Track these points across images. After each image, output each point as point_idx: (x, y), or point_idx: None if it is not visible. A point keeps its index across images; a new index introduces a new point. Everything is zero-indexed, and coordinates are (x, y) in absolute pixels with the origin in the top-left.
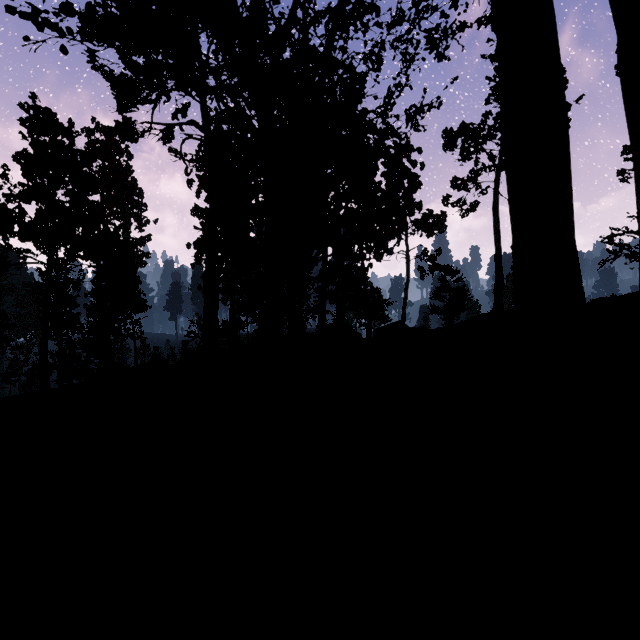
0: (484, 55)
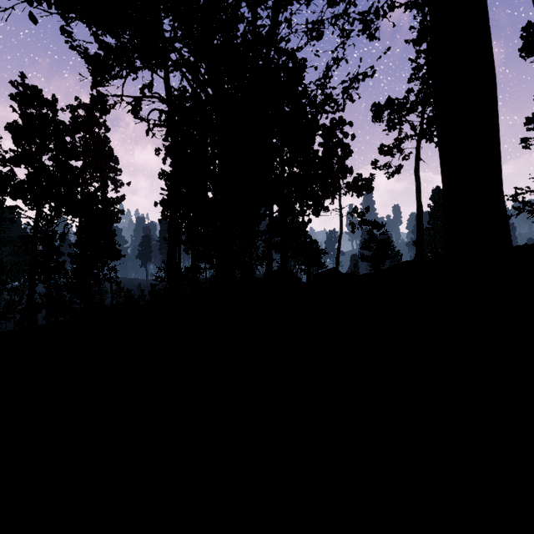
0: (407, 40)
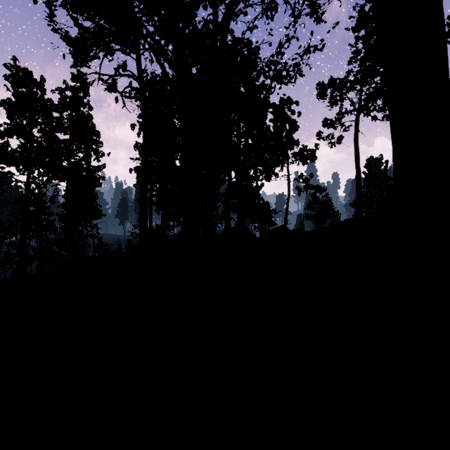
0: (347, 28)
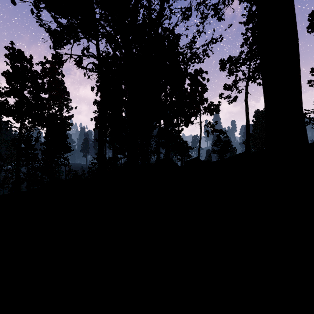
0: (240, 22)
